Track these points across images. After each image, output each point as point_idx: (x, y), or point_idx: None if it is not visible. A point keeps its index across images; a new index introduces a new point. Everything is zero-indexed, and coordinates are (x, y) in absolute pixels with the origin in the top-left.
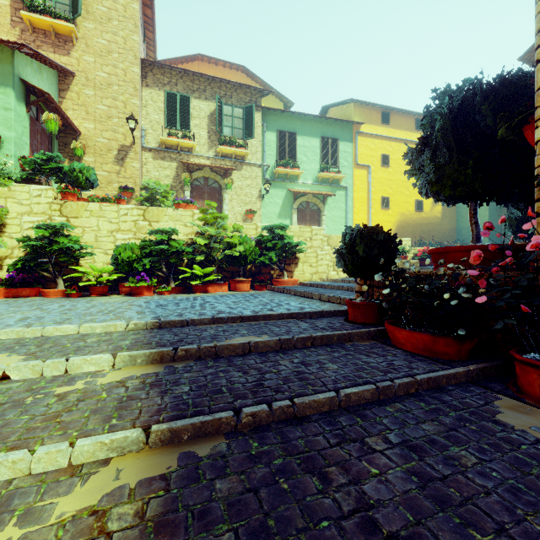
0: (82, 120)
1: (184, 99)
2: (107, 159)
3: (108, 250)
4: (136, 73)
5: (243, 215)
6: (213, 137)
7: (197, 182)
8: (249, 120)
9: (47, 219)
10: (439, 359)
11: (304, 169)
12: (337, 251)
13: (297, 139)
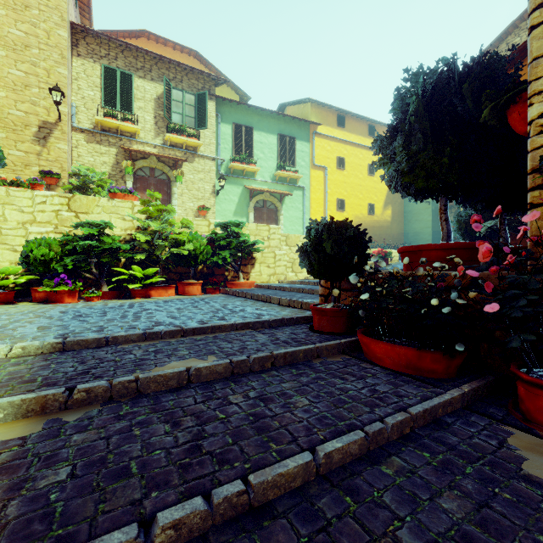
0: None
1: (125, 77)
2: (23, 137)
3: (17, 245)
4: (63, 38)
5: (195, 211)
6: (161, 123)
7: (141, 172)
8: (202, 108)
9: None
10: (425, 379)
11: (261, 166)
12: (301, 248)
13: (254, 134)
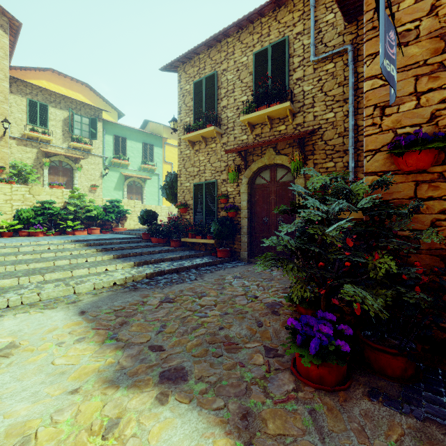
0: None
1: (43, 106)
2: None
3: (7, 211)
4: (6, 87)
5: (89, 187)
6: (67, 134)
7: (53, 163)
8: (94, 127)
9: None
10: (159, 243)
11: (132, 161)
12: (139, 217)
13: (127, 142)
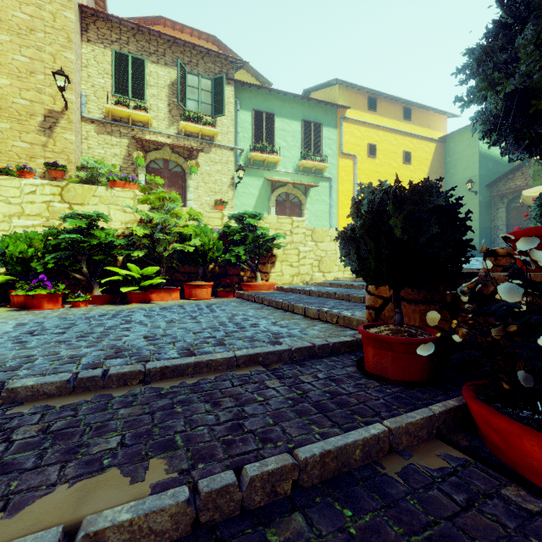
0: None
1: (137, 63)
2: (28, 127)
3: None
4: (69, 20)
5: (212, 206)
6: (175, 111)
7: (154, 165)
8: (219, 93)
9: None
10: None
11: (283, 155)
12: (343, 233)
13: (275, 121)
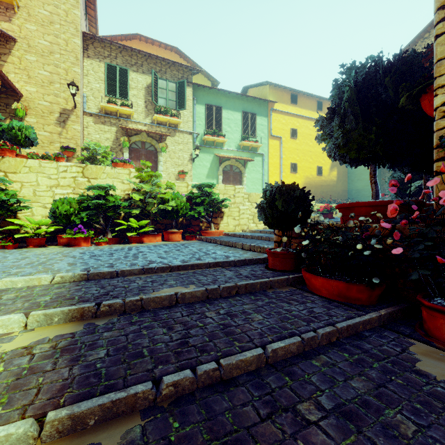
0: (23, 83)
1: (123, 72)
2: (49, 121)
3: (47, 204)
4: (77, 44)
5: (176, 175)
6: (150, 106)
7: (134, 145)
8: (181, 93)
9: None
10: (352, 305)
11: (228, 137)
12: (259, 205)
13: (222, 112)
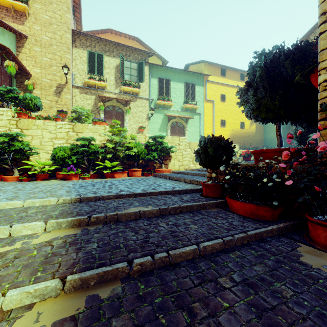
0: (32, 66)
1: (99, 56)
2: (49, 93)
3: (49, 150)
4: (68, 38)
5: (137, 129)
6: (118, 80)
7: (108, 108)
8: (141, 70)
9: (7, 130)
10: (260, 220)
11: (174, 102)
12: (196, 151)
13: (170, 83)
